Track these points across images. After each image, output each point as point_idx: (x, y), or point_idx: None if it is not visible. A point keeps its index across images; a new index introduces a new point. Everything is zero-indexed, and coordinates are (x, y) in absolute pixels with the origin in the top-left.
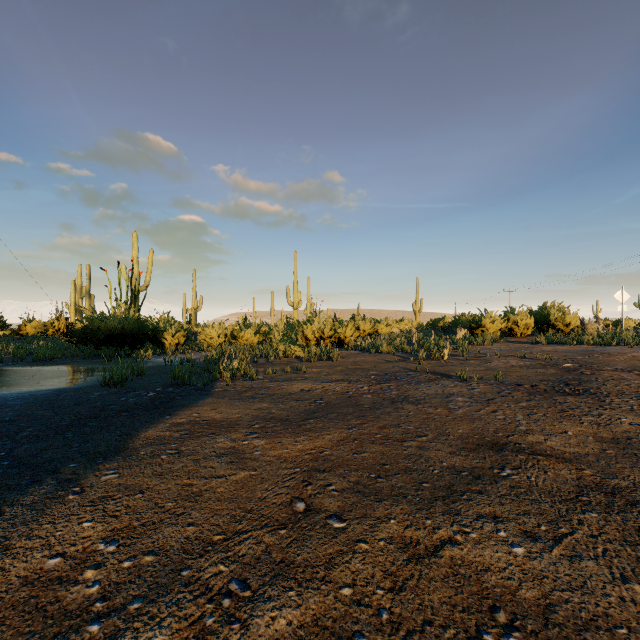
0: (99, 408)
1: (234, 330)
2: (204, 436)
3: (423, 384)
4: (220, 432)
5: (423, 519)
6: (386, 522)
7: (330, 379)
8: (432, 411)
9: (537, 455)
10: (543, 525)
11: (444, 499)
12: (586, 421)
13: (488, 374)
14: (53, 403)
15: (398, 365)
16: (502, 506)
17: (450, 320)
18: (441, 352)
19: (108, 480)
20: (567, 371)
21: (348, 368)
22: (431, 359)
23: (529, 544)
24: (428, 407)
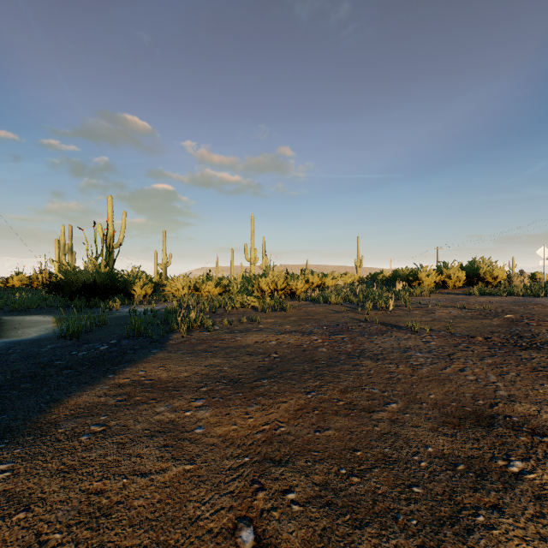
0: (42, 364)
1: (197, 282)
2: (142, 403)
3: (376, 336)
4: (162, 397)
5: None
6: None
7: (284, 330)
8: (394, 369)
9: (541, 435)
10: None
11: (452, 523)
12: None
13: (436, 325)
14: None
15: (347, 315)
16: (546, 544)
17: (388, 274)
18: (386, 303)
19: None
20: (512, 322)
21: (300, 318)
22: (377, 309)
23: None
24: (388, 364)
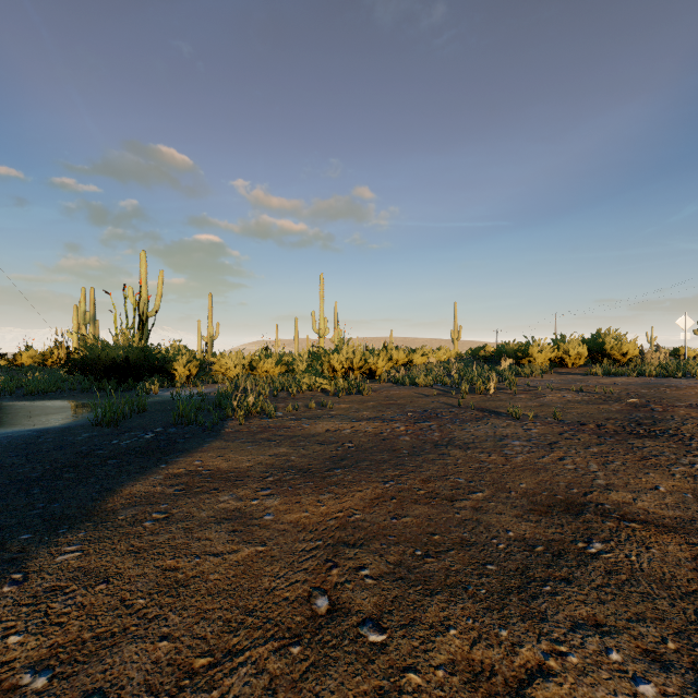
0: (82, 454)
1: (253, 360)
2: (204, 493)
3: (470, 423)
4: (224, 487)
5: (495, 628)
6: (443, 634)
7: (360, 417)
8: (485, 458)
9: (629, 521)
10: (670, 640)
11: (520, 592)
12: (677, 472)
13: (543, 411)
14: (29, 447)
15: (438, 400)
16: (603, 605)
17: (492, 349)
18: (486, 385)
19: (64, 561)
20: (634, 407)
21: (381, 403)
22: (475, 393)
23: (659, 677)
24: (479, 453)
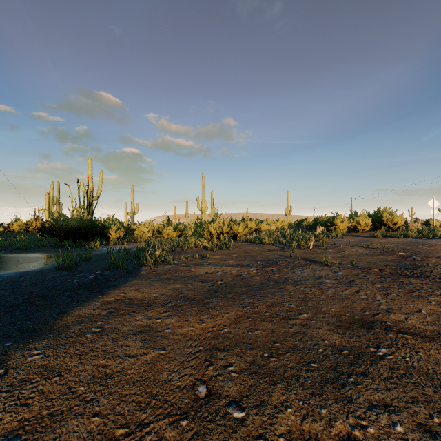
0: (48, 288)
1: (159, 227)
2: (126, 314)
3: (298, 268)
4: (139, 310)
5: (318, 407)
6: (283, 412)
7: (228, 264)
8: (308, 291)
9: (403, 333)
10: (435, 416)
11: (333, 382)
12: (433, 300)
13: (344, 260)
14: (14, 284)
15: (277, 253)
16: (389, 392)
17: (311, 220)
18: (308, 243)
19: (32, 361)
20: (402, 258)
21: (241, 255)
22: (300, 248)
23: None
24: (304, 288)
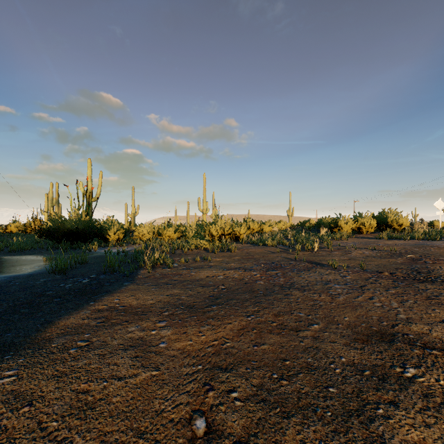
0: (37, 294)
1: (159, 229)
2: (117, 324)
3: (304, 272)
4: (133, 320)
5: None
6: None
7: (230, 267)
8: (317, 298)
9: (430, 349)
10: None
11: (358, 415)
12: None
13: (352, 263)
14: (2, 289)
15: (281, 255)
16: (430, 429)
17: (314, 222)
18: (312, 245)
19: (1, 385)
20: (412, 260)
21: (243, 258)
22: (304, 250)
23: None
24: (313, 294)
